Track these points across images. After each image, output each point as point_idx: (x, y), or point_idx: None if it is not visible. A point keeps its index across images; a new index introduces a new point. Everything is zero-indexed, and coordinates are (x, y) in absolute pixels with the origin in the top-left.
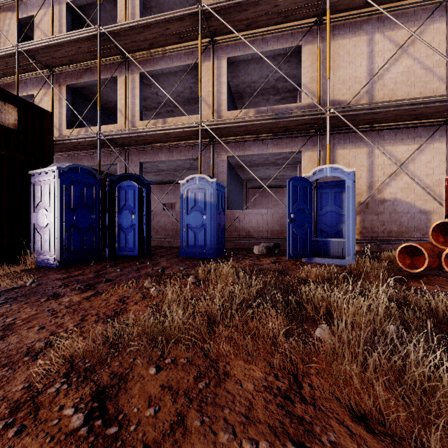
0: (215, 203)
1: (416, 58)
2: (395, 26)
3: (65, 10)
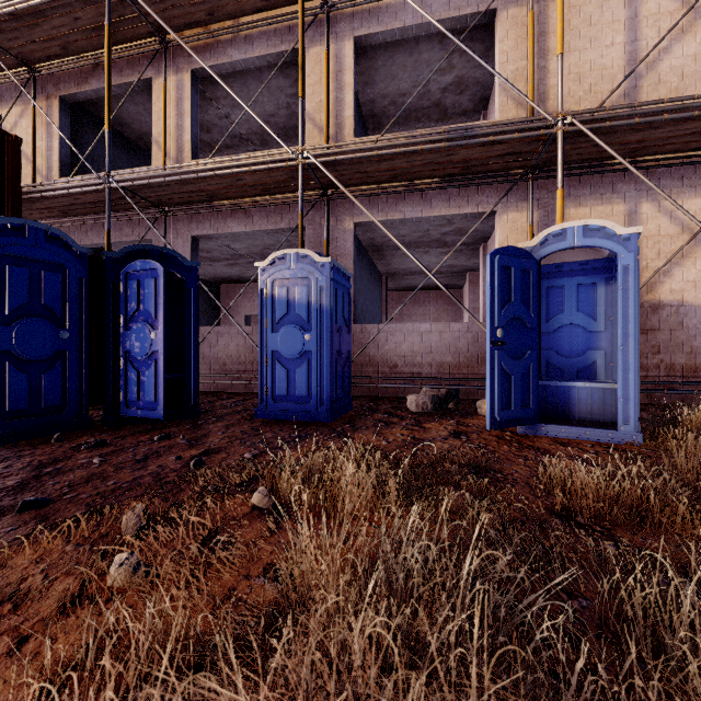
0: (330, 308)
1: None
2: None
3: None
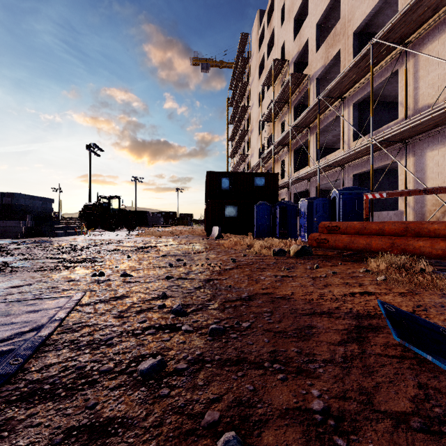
0: (308, 212)
1: None
2: None
3: (293, 111)
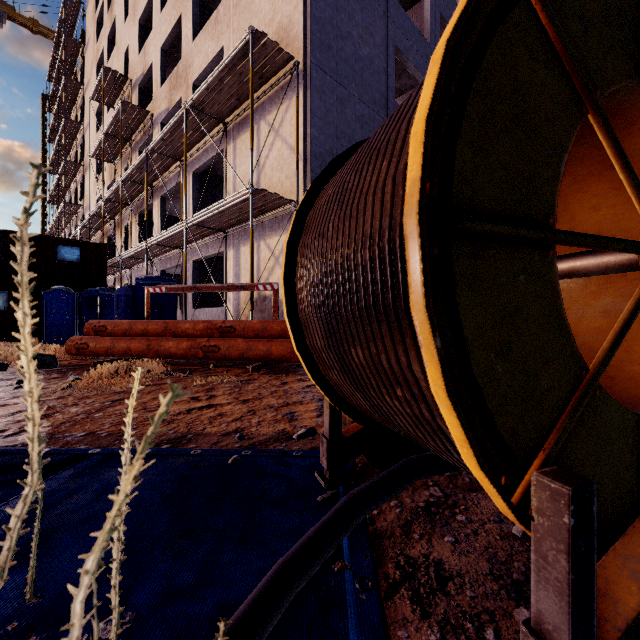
0: None
1: (284, 138)
2: (272, 108)
3: (137, 156)
